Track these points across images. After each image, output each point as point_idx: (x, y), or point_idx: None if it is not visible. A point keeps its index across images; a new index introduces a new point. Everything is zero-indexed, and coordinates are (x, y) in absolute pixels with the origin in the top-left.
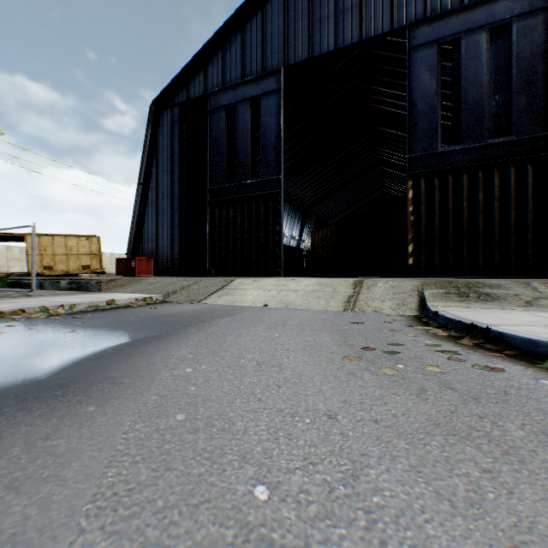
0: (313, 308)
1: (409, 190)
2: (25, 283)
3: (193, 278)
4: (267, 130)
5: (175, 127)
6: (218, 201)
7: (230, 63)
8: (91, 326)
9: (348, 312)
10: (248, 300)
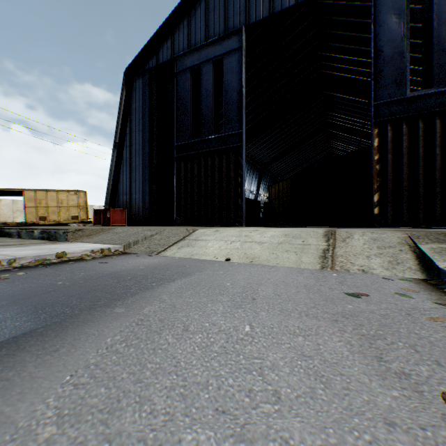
0: (283, 265)
1: (374, 138)
2: (6, 232)
3: (157, 228)
4: (229, 87)
5: (146, 90)
6: (184, 156)
7: (195, 28)
8: None
9: (330, 272)
10: (209, 252)
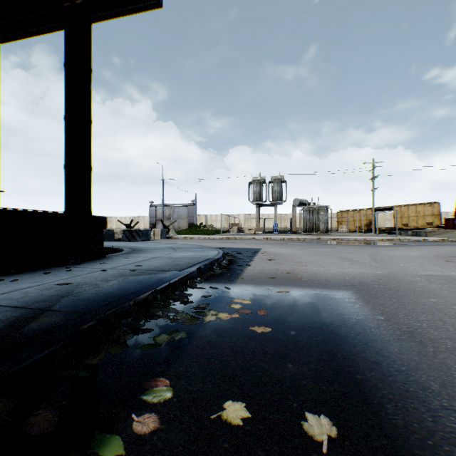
0: None
1: None
2: (392, 232)
3: None
4: None
5: None
6: None
7: None
8: (410, 243)
9: None
10: None
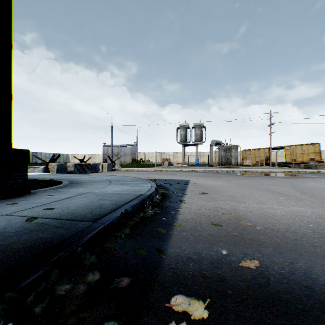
0: None
1: None
2: (287, 166)
3: None
4: None
5: None
6: None
7: None
8: (309, 175)
9: None
10: None
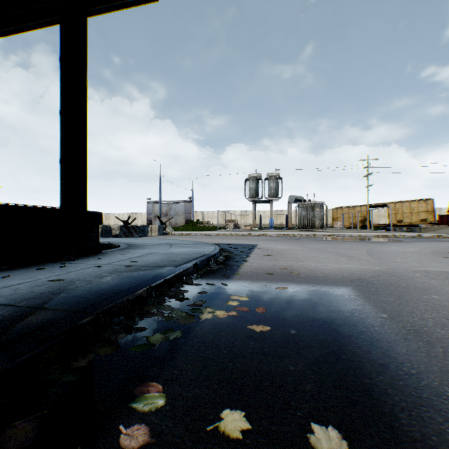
0: None
1: None
2: (386, 229)
3: None
4: None
5: None
6: None
7: None
8: (405, 239)
9: None
10: None
